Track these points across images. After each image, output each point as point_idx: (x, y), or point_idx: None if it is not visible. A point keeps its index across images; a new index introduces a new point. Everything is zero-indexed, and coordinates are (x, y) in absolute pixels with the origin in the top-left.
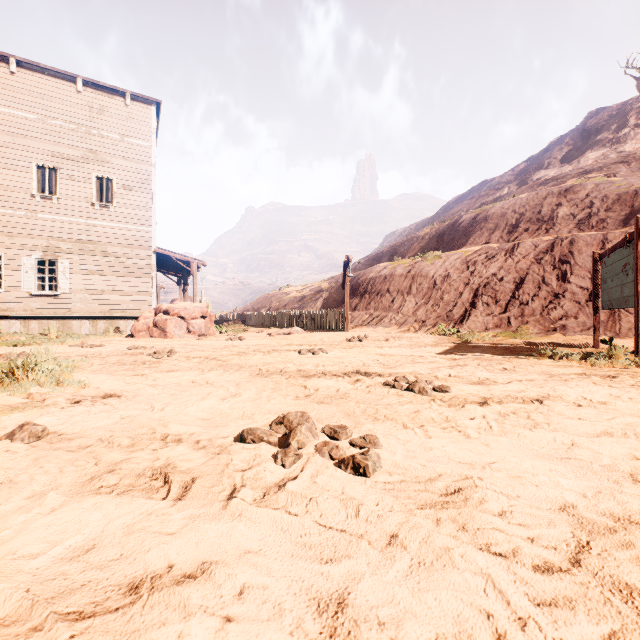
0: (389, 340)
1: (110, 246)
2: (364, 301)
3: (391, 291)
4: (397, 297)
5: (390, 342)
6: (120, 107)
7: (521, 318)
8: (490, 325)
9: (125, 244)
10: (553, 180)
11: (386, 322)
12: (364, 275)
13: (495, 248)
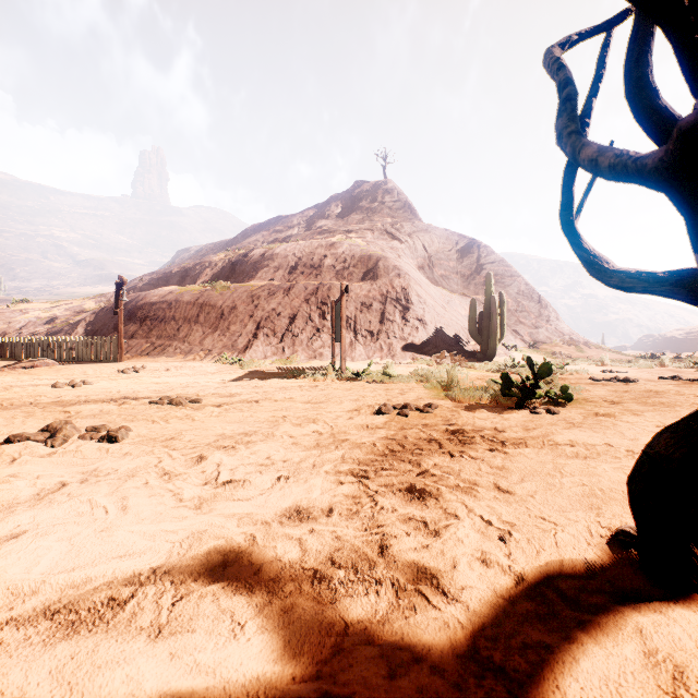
0: (170, 370)
1: None
2: (145, 328)
3: (177, 319)
4: (184, 325)
5: (171, 372)
6: None
7: (293, 348)
8: (269, 354)
9: None
10: (328, 232)
11: (171, 352)
12: (145, 298)
13: (277, 286)
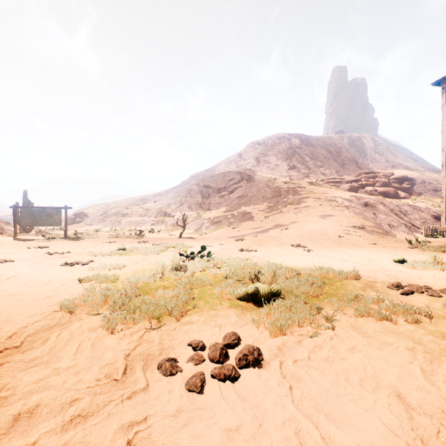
0: None
1: None
2: None
3: None
4: None
5: None
6: None
7: None
8: None
9: None
10: None
11: None
12: None
13: None
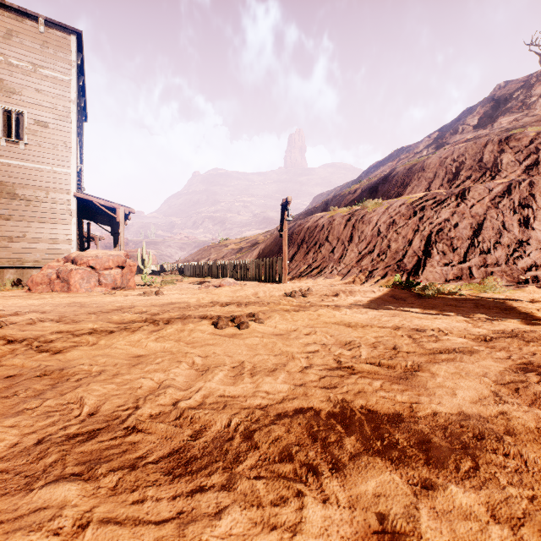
0: (339, 295)
1: (20, 188)
2: (301, 251)
3: (330, 240)
4: (337, 246)
5: (341, 298)
6: (32, 33)
7: (484, 268)
8: (450, 276)
9: (39, 186)
10: (476, 138)
11: (327, 273)
12: (300, 225)
13: (443, 193)
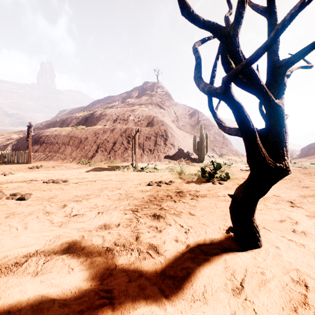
0: (55, 167)
1: None
2: (42, 147)
3: (59, 143)
4: (62, 146)
5: (55, 168)
6: None
7: (114, 157)
8: (103, 159)
9: None
10: (131, 104)
11: (55, 158)
12: (43, 133)
13: (107, 128)
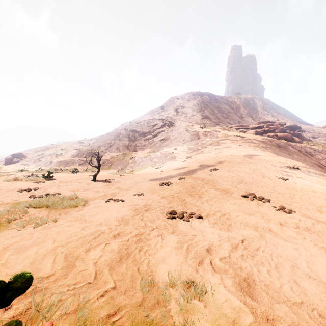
0: None
1: None
2: None
3: None
4: None
5: None
6: None
7: None
8: None
9: None
10: None
11: None
12: None
13: None
